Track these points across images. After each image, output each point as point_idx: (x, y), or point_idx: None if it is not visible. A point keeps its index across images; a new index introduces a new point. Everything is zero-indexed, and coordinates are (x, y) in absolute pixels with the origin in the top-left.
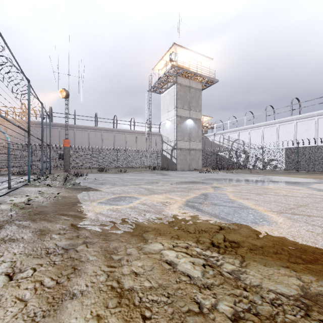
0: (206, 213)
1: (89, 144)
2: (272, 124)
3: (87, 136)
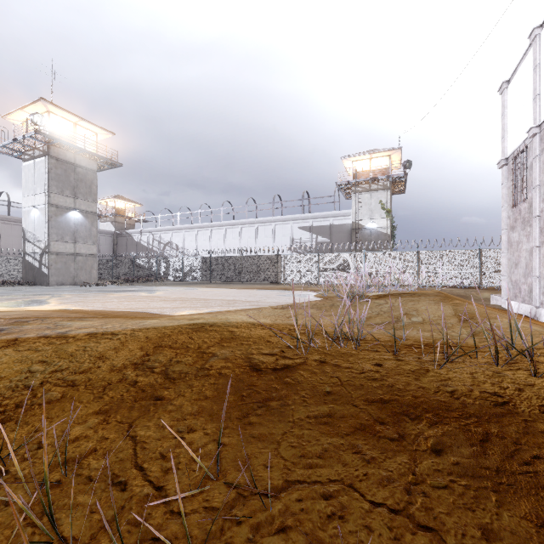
0: None
1: None
2: (206, 227)
3: None
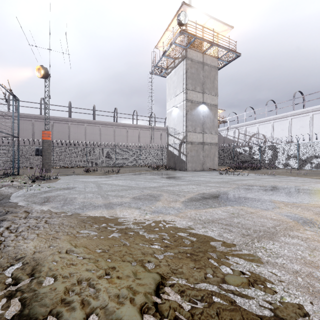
0: None
1: (85, 139)
2: (304, 113)
3: (83, 131)
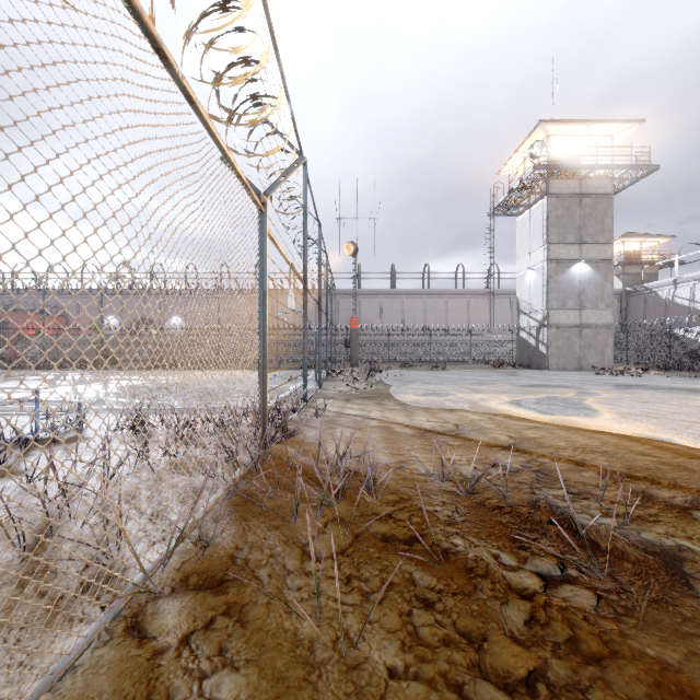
0: (525, 407)
1: (381, 320)
2: None
3: (378, 307)
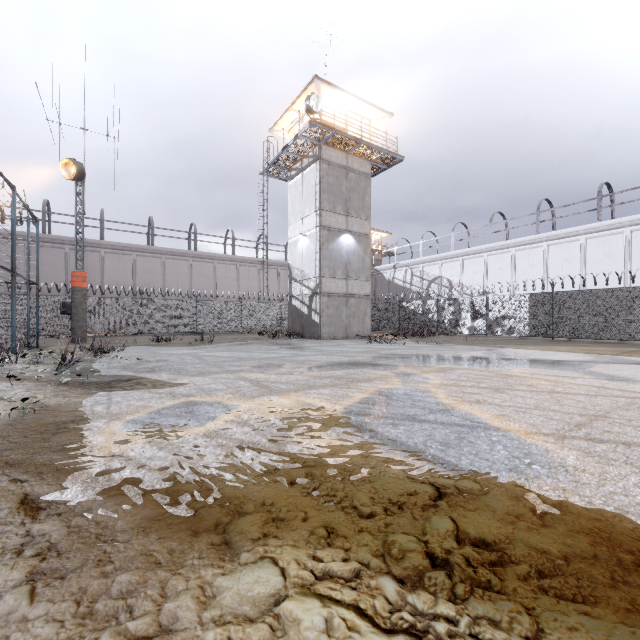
0: (395, 446)
1: (134, 282)
2: (504, 248)
3: (129, 266)
